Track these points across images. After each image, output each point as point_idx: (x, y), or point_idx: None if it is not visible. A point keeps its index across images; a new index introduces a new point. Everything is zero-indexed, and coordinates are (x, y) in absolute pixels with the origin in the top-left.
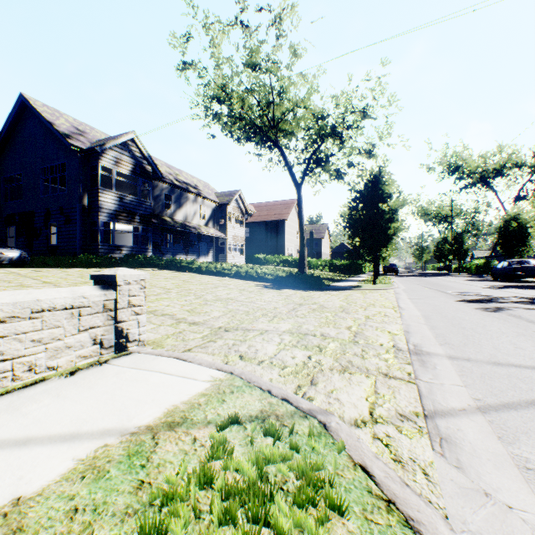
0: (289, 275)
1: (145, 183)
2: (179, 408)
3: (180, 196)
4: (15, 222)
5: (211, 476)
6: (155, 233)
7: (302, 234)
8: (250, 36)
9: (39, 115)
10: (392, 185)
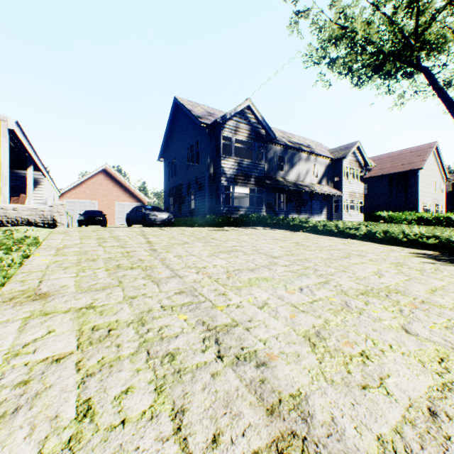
0: None
1: (259, 147)
2: None
3: (292, 156)
4: (173, 194)
5: None
6: (269, 194)
7: None
8: None
9: (183, 108)
10: None
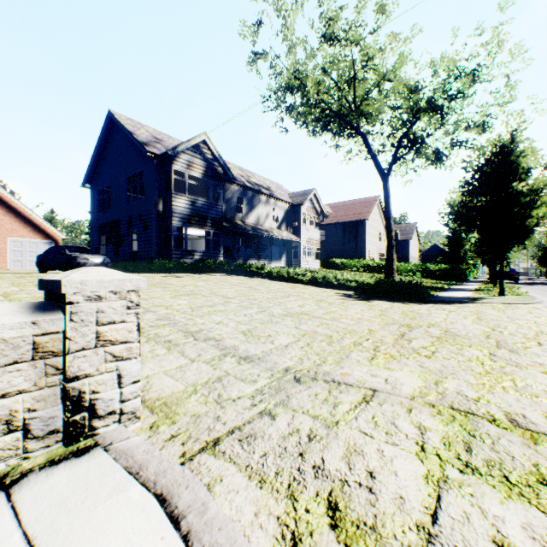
0: (378, 282)
1: (216, 186)
2: None
3: (252, 198)
4: (106, 231)
5: None
6: (227, 237)
7: (389, 233)
8: None
9: (123, 128)
10: (533, 154)
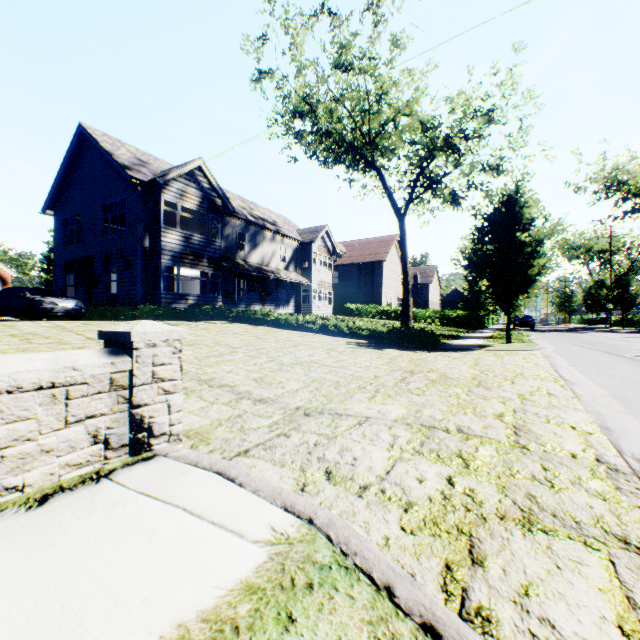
0: (391, 330)
1: (214, 220)
2: (188, 639)
3: (256, 234)
4: (75, 269)
5: None
6: (227, 279)
7: (405, 277)
8: (339, 26)
9: (98, 146)
10: (535, 206)
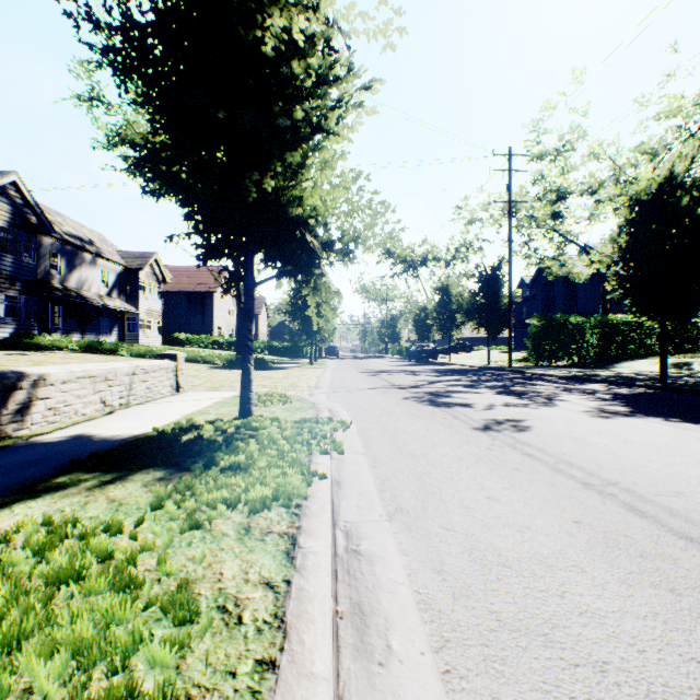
0: (235, 357)
1: (26, 238)
2: (235, 395)
3: (74, 255)
4: None
5: (259, 396)
6: (39, 304)
7: (241, 314)
8: None
9: None
10: (325, 280)
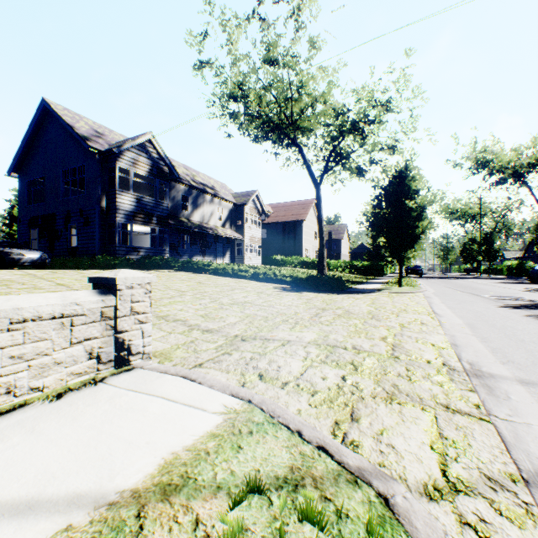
0: (309, 277)
1: (162, 184)
2: (179, 458)
3: (197, 196)
4: (38, 225)
5: None
6: (172, 234)
7: (321, 234)
8: (267, 29)
9: (60, 119)
10: (420, 180)
